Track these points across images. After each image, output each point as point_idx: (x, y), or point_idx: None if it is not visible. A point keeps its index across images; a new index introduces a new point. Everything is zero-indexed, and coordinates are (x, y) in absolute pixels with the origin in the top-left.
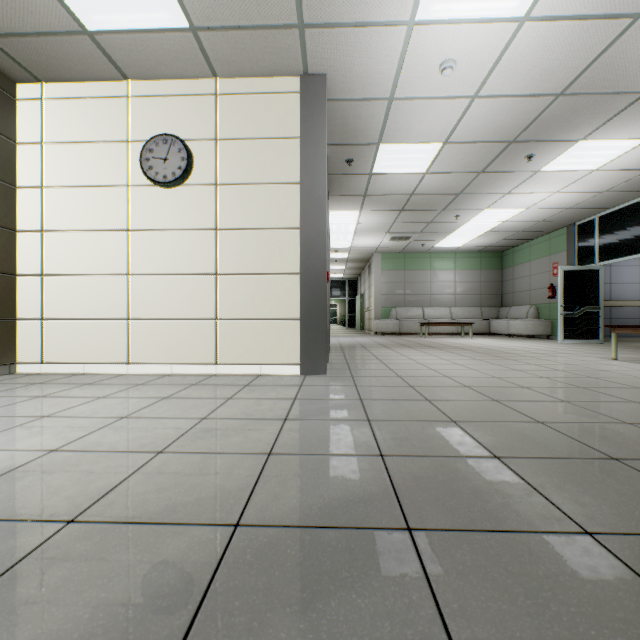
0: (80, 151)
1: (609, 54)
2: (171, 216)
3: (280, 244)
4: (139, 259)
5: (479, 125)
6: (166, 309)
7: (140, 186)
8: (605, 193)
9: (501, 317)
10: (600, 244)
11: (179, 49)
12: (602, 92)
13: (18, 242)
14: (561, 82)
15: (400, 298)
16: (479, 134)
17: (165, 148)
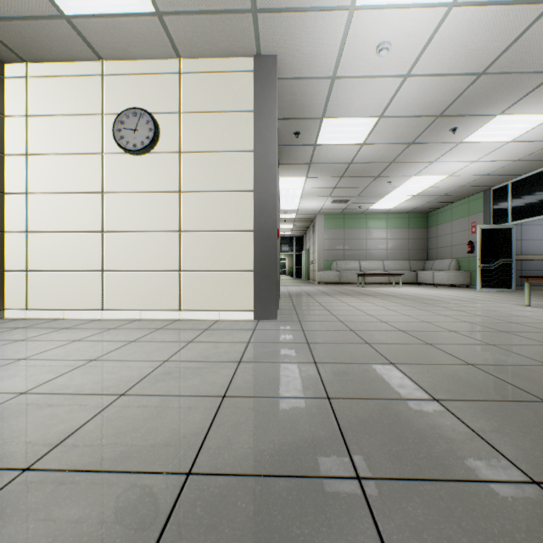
0: (60, 123)
1: (526, 37)
2: (140, 180)
3: (236, 205)
4: (112, 218)
5: (410, 101)
6: (136, 262)
7: (113, 154)
8: (518, 162)
9: (426, 269)
10: (513, 206)
11: (146, 32)
12: (519, 71)
13: (6, 203)
14: (483, 62)
15: (340, 253)
16: (410, 109)
17: (135, 120)
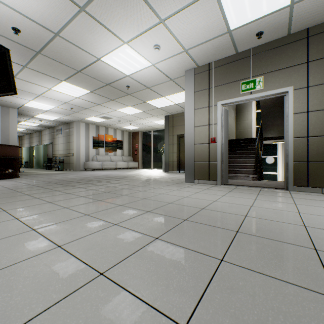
0: None
1: None
2: None
3: None
4: None
5: None
6: None
7: None
8: None
9: None
10: None
11: None
12: None
13: None
14: None
15: None
16: None
17: None
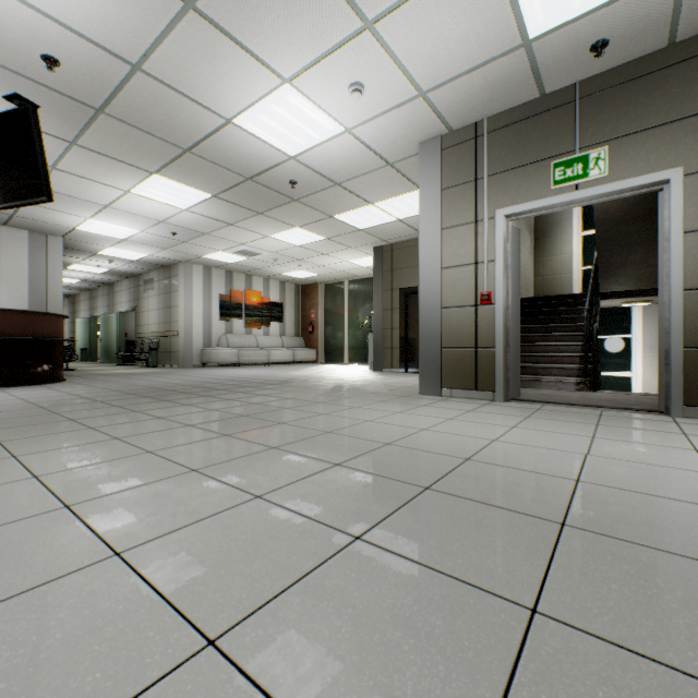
0: None
1: None
2: None
3: None
4: None
5: None
6: None
7: None
8: None
9: None
10: None
11: None
12: None
13: None
14: None
15: None
16: None
17: None
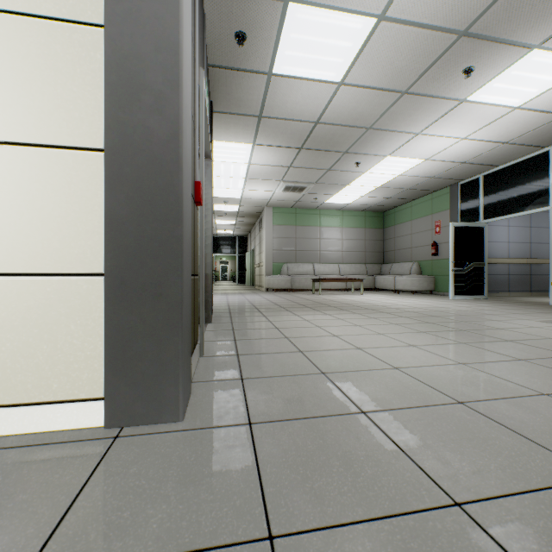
0: None
1: None
2: None
3: (45, 60)
4: None
5: None
6: None
7: None
8: (505, 145)
9: (384, 273)
10: (485, 202)
11: None
12: None
13: None
14: None
15: (291, 254)
16: (430, 5)
17: None
